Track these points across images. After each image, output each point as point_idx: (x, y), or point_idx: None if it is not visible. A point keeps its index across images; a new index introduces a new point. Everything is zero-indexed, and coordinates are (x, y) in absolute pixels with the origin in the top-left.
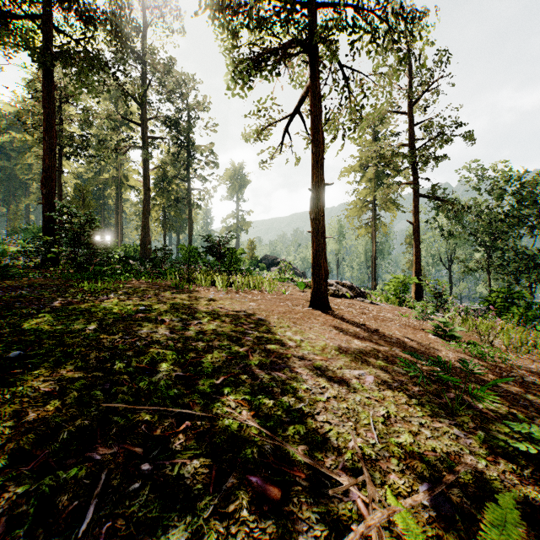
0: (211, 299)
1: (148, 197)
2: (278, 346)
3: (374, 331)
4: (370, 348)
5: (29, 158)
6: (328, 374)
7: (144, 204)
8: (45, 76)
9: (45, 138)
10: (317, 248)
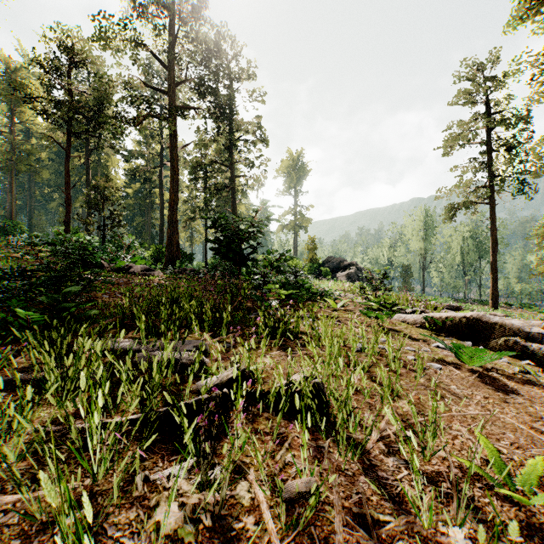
0: None
1: (176, 183)
2: None
3: None
4: None
5: (76, 158)
6: None
7: (171, 192)
8: None
9: None
10: None
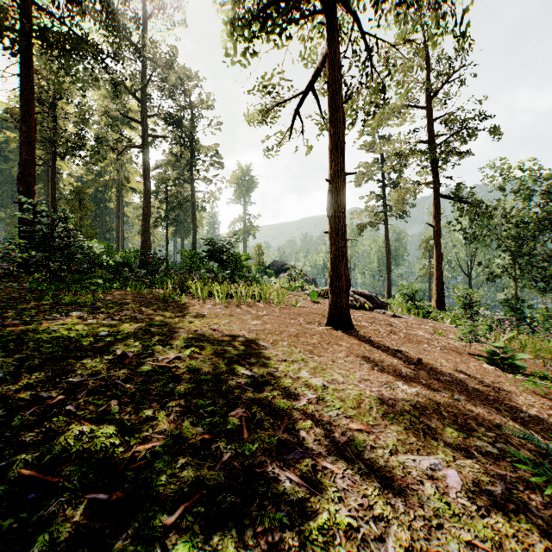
0: (204, 317)
1: (149, 199)
2: (291, 402)
3: (417, 362)
4: (425, 398)
5: None
6: (379, 470)
7: (144, 207)
8: (23, 58)
9: (23, 128)
10: (337, 252)
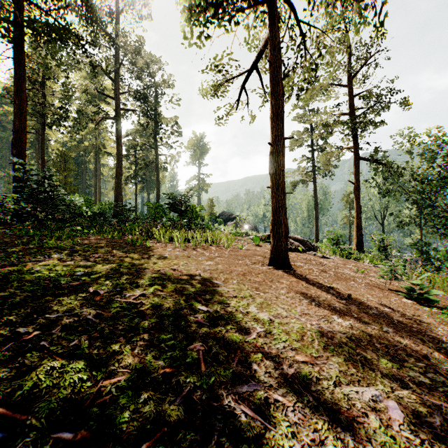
0: (165, 258)
1: (121, 161)
2: (242, 336)
3: (347, 297)
4: (359, 331)
5: None
6: (326, 402)
7: (117, 167)
8: (16, 43)
9: (16, 102)
10: (277, 204)
